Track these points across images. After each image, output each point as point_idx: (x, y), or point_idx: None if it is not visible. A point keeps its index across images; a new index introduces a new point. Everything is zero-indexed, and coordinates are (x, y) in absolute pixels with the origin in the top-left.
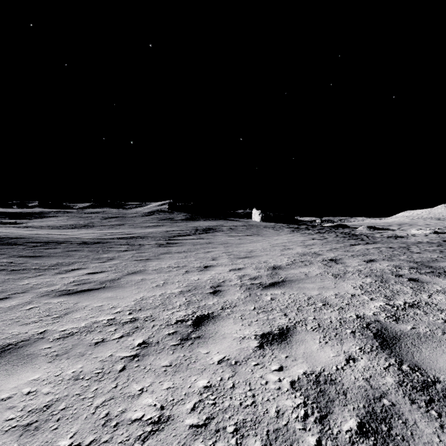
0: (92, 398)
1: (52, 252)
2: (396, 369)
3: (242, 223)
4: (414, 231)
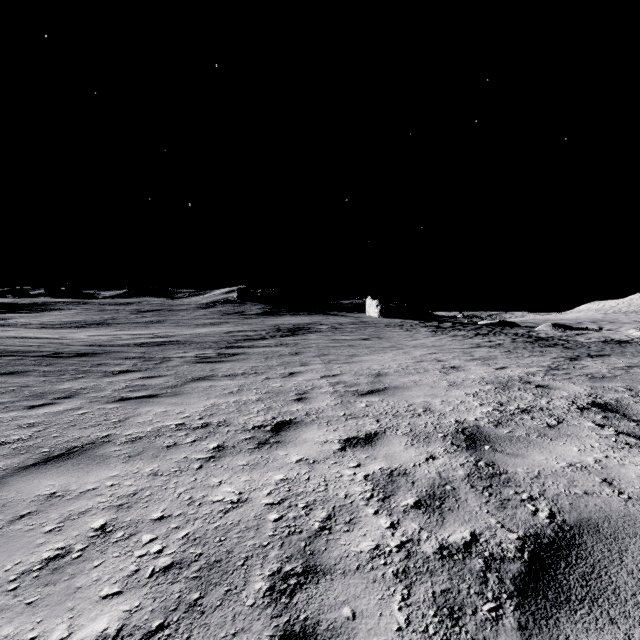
0: None
1: None
2: None
3: (350, 319)
4: (634, 331)
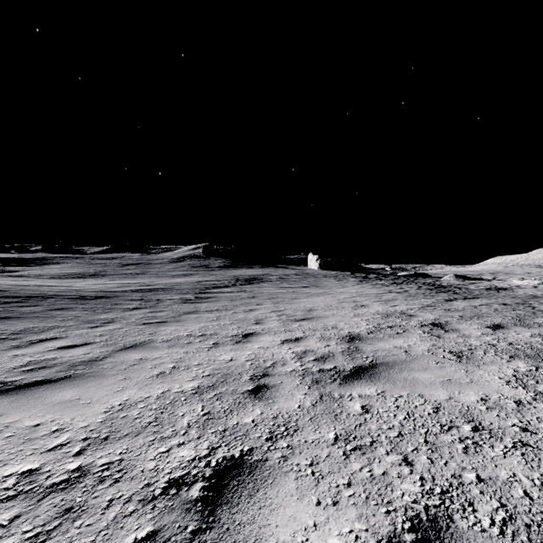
0: None
1: (27, 311)
2: None
3: (295, 271)
4: (516, 281)
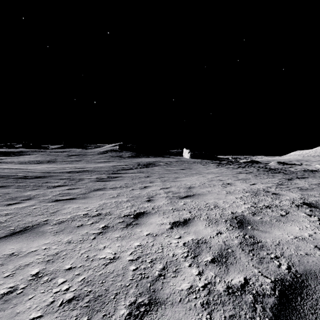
0: None
1: None
2: None
3: (175, 159)
4: (319, 165)
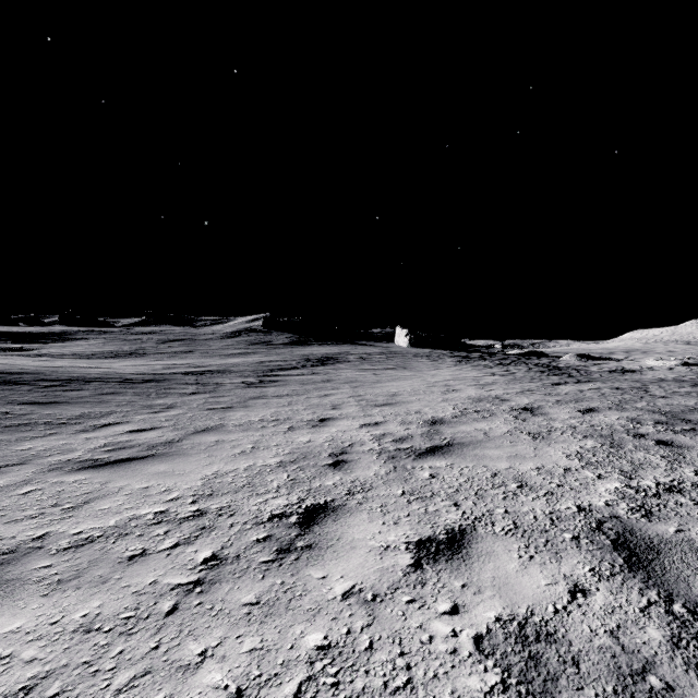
0: (111, 671)
1: (75, 396)
2: (663, 612)
3: (379, 349)
4: (651, 361)
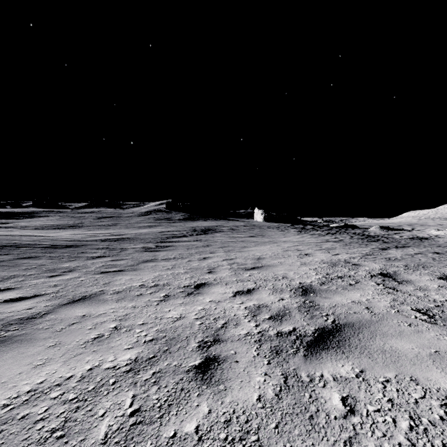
0: None
1: None
2: None
3: (243, 223)
4: (434, 231)
